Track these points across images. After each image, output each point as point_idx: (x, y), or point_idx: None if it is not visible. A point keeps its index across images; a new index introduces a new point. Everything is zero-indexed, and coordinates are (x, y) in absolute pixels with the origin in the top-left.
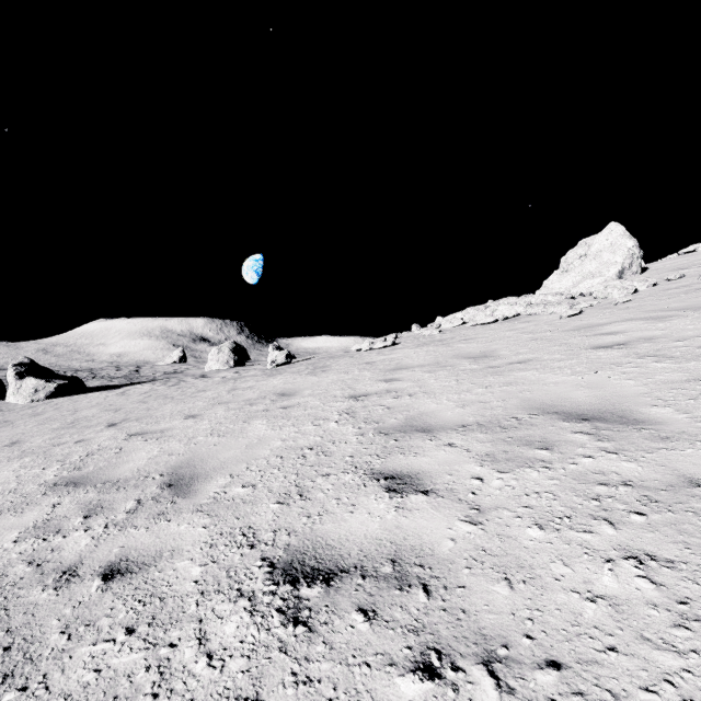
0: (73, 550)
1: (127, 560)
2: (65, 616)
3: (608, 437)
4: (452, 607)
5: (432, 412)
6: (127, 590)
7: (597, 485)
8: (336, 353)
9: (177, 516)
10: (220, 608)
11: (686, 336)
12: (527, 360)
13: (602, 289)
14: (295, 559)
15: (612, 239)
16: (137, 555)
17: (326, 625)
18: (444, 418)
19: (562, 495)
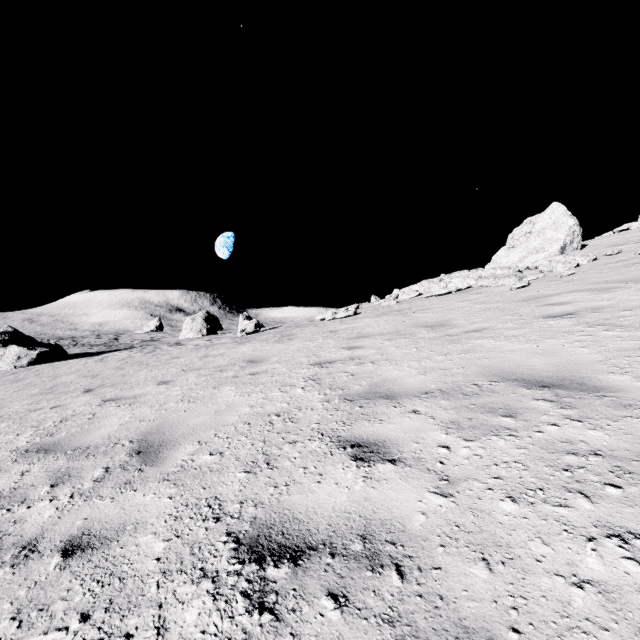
0: (36, 522)
1: (89, 533)
2: (18, 598)
3: (570, 404)
4: (429, 592)
5: (394, 379)
6: (86, 569)
7: (566, 455)
8: (302, 322)
9: (144, 485)
10: (182, 591)
11: (631, 306)
12: (482, 329)
13: (547, 263)
14: (261, 534)
15: (555, 218)
16: (100, 529)
17: (294, 613)
18: (406, 385)
19: (532, 465)
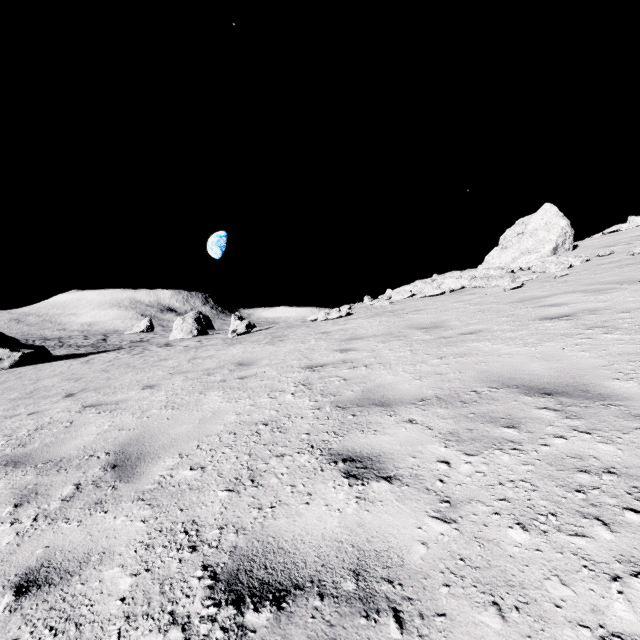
0: None
1: (49, 565)
2: None
3: (576, 414)
4: None
5: (389, 384)
6: (40, 611)
7: (577, 473)
8: (294, 323)
9: (116, 506)
10: None
11: (629, 308)
12: (478, 331)
13: (540, 264)
14: (241, 567)
15: (547, 218)
16: (61, 559)
17: None
18: (401, 391)
19: (541, 485)
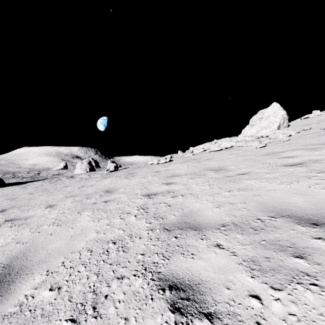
0: None
1: None
2: None
3: None
4: None
5: (198, 210)
6: None
7: None
8: (141, 165)
9: None
10: None
11: None
12: (247, 173)
13: (274, 134)
14: None
15: (274, 110)
16: None
17: None
18: (207, 217)
19: None
